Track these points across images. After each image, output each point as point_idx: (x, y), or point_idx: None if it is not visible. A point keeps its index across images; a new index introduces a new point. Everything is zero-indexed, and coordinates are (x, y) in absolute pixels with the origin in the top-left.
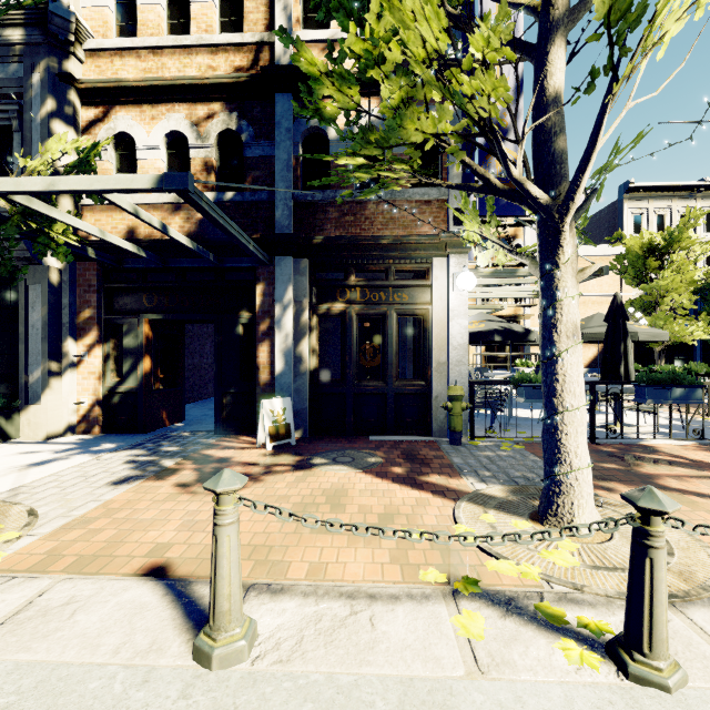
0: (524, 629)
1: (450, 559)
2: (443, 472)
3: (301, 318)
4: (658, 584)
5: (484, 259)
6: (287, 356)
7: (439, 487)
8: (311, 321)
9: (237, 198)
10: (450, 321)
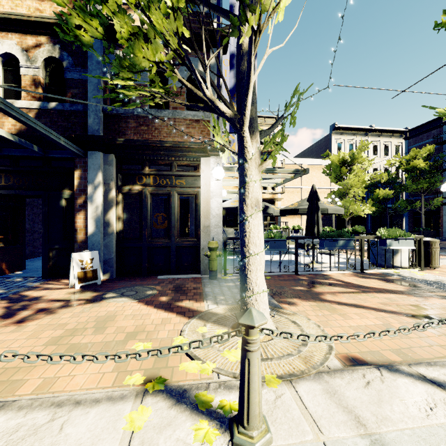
0: (180, 415)
1: (161, 363)
2: (194, 298)
3: (109, 195)
4: (252, 376)
5: (225, 158)
6: (97, 222)
7: (185, 309)
8: (117, 197)
9: (59, 107)
10: (211, 199)
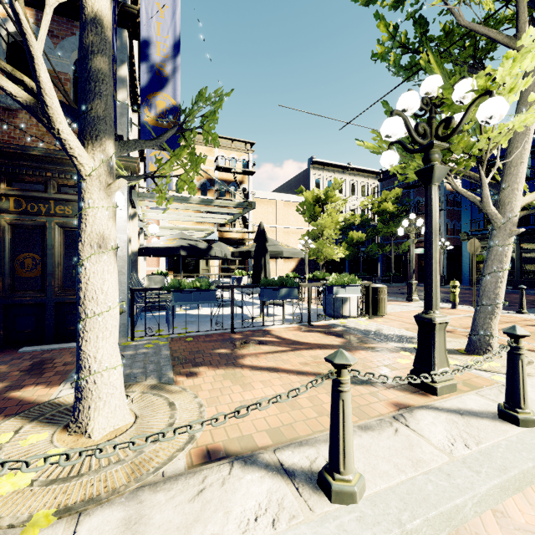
0: None
1: None
2: (50, 380)
3: None
4: None
5: None
6: None
7: (15, 402)
8: None
9: None
10: None
